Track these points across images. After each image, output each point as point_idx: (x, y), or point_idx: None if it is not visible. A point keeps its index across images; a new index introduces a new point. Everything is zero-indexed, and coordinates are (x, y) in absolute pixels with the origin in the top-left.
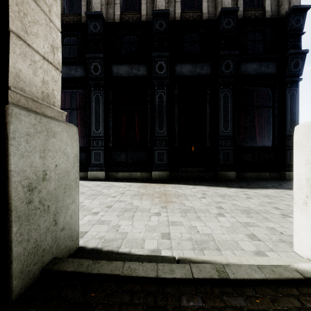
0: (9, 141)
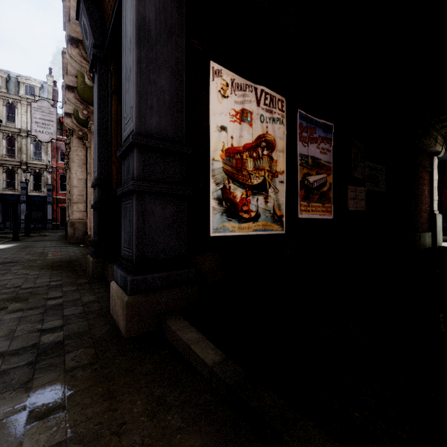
0: (436, 220)
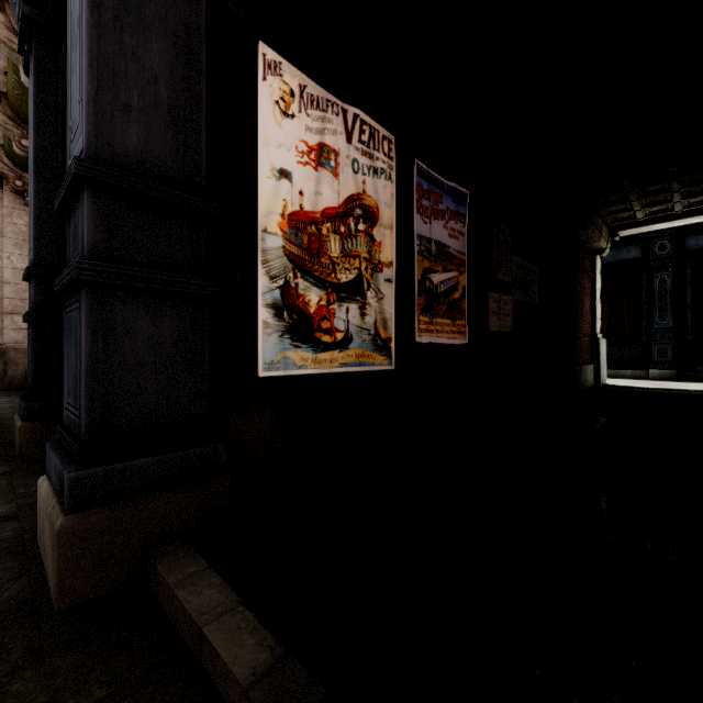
0: (600, 347)
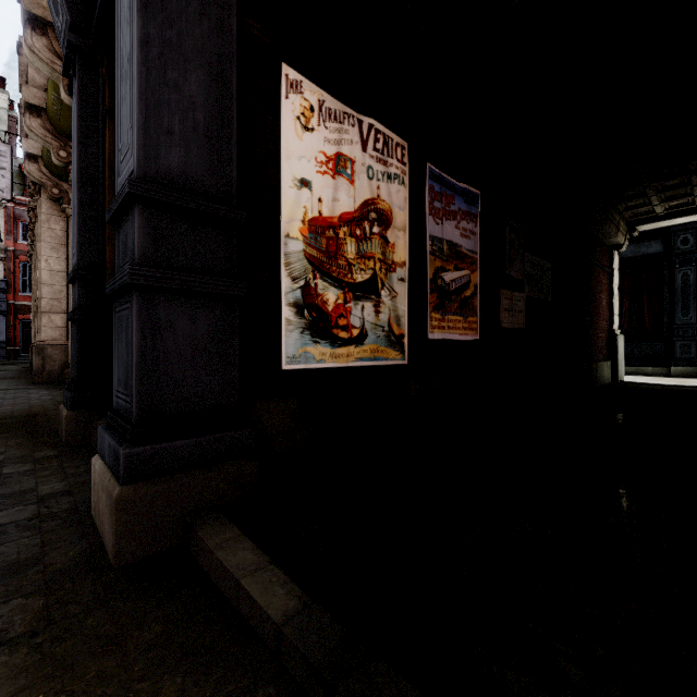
0: (617, 344)
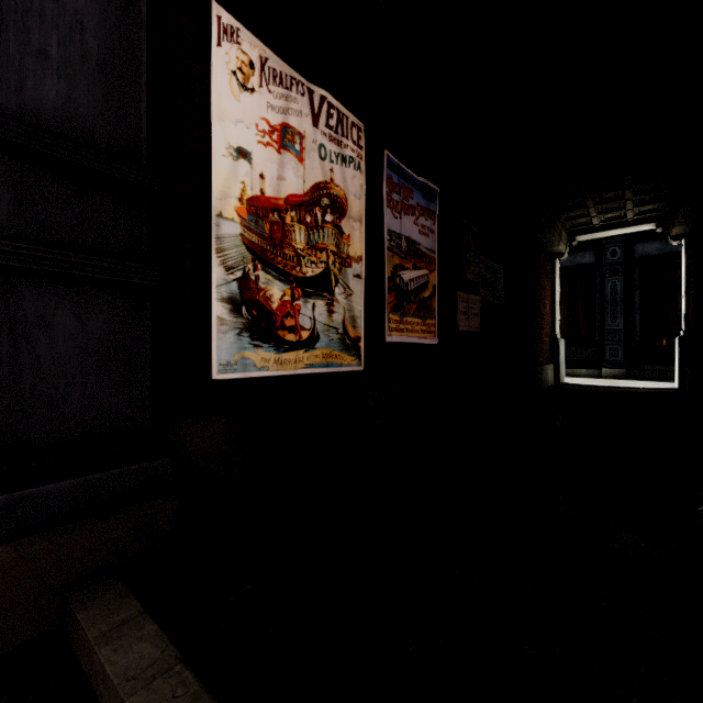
0: (559, 347)
